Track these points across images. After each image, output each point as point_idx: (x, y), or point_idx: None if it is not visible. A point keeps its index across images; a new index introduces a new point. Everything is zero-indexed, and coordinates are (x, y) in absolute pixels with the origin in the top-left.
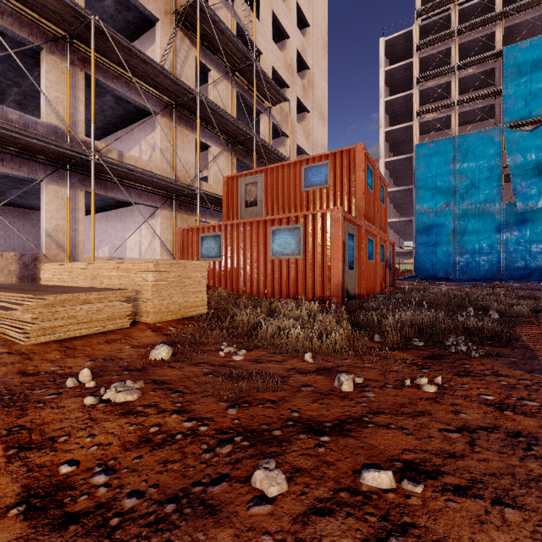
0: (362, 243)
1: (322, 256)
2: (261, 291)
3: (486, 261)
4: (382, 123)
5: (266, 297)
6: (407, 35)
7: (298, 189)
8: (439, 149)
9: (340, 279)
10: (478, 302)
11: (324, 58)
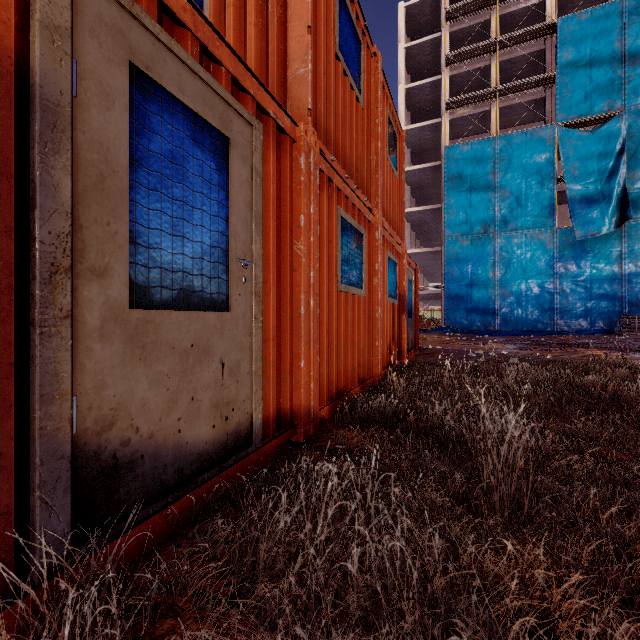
0: (301, 209)
1: None
2: None
3: (535, 306)
4: (401, 118)
5: None
6: (434, 2)
7: None
8: (475, 154)
9: None
10: None
11: None
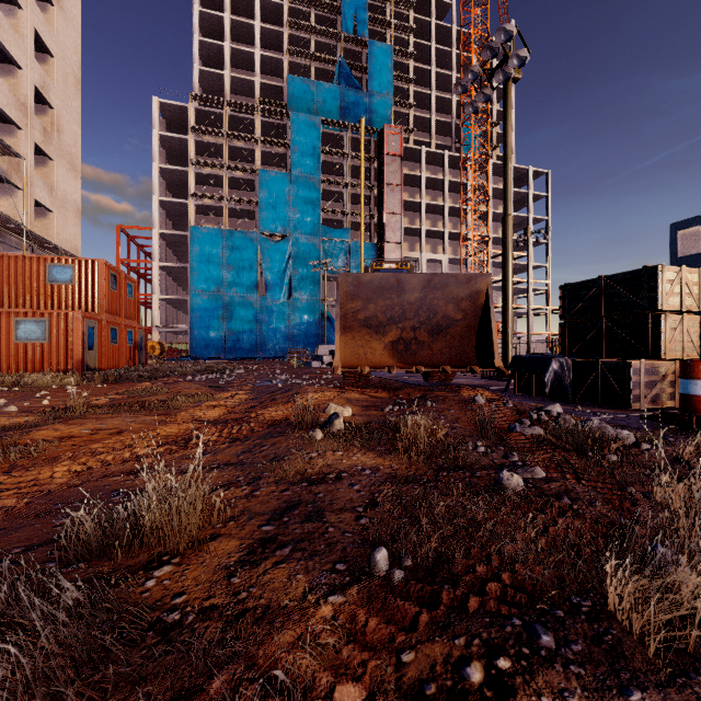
0: (104, 332)
1: (66, 342)
2: (4, 368)
3: (248, 342)
4: (156, 190)
5: (10, 373)
6: (184, 109)
7: (42, 281)
8: (211, 237)
9: (80, 357)
10: (174, 369)
11: (77, 97)
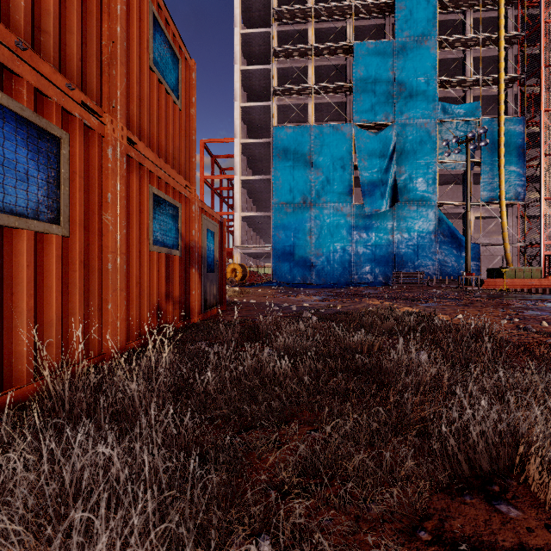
0: None
1: None
2: None
3: (340, 264)
4: (237, 95)
5: None
6: (265, 1)
7: None
8: (296, 136)
9: None
10: None
11: None
